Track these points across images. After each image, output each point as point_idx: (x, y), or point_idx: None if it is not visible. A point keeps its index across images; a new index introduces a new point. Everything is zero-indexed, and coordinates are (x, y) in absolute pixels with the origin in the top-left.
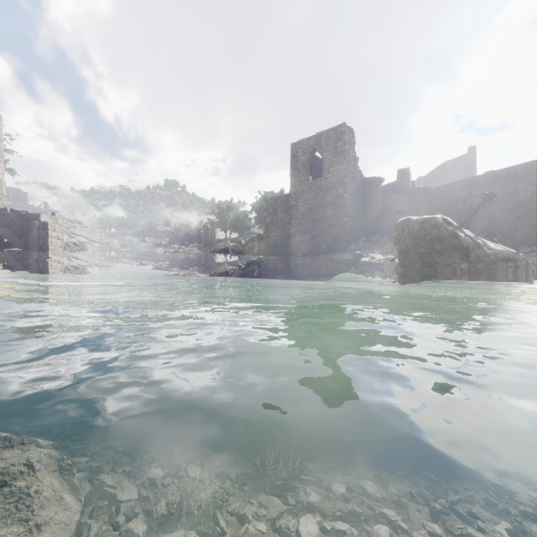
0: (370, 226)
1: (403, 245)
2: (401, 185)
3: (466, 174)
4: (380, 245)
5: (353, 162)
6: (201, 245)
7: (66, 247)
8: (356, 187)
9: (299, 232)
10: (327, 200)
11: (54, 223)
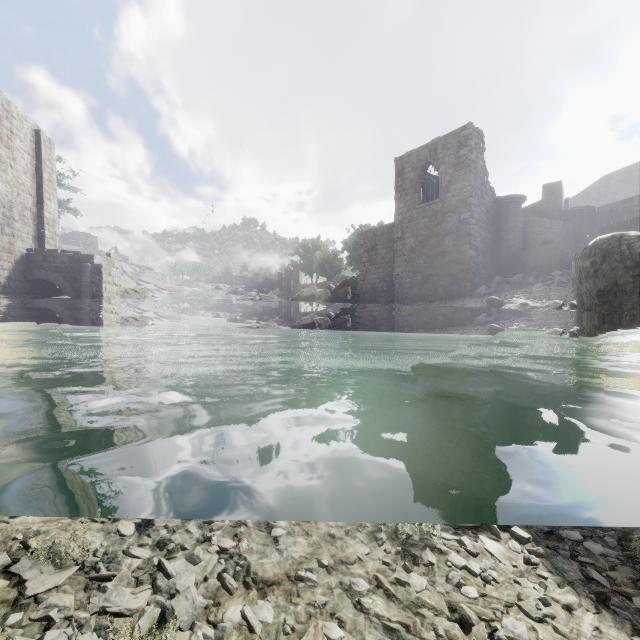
0: (506, 263)
1: (604, 280)
2: (549, 205)
3: (639, 190)
4: (524, 287)
5: (482, 176)
6: (283, 292)
7: (125, 294)
8: (485, 210)
9: (406, 272)
10: (445, 229)
11: (109, 266)
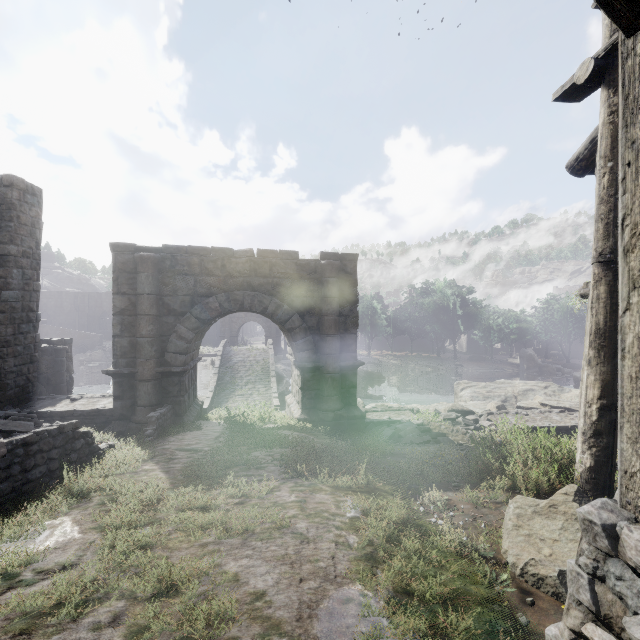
0: None
1: None
2: None
3: None
4: None
5: None
6: None
7: None
8: None
9: None
10: None
11: None
